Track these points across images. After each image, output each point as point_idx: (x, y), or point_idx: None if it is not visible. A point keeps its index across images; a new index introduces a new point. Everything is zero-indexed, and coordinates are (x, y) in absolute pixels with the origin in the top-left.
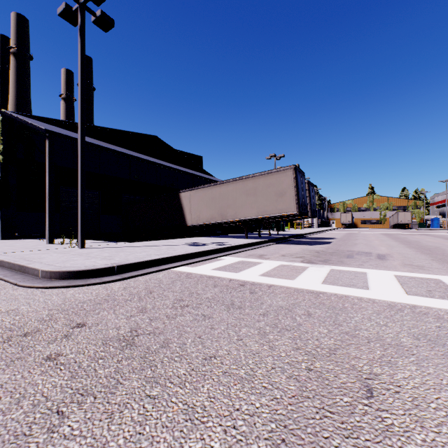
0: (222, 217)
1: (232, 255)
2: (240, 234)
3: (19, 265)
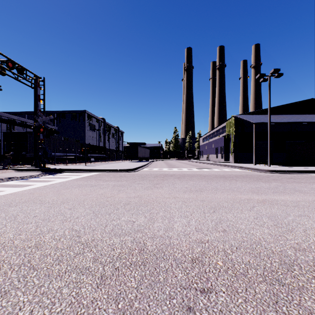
0: None
1: None
2: None
3: (256, 168)
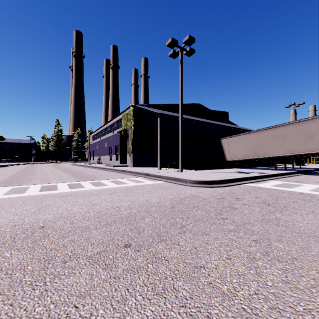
0: (254, 155)
1: (274, 180)
2: (265, 167)
3: (174, 178)
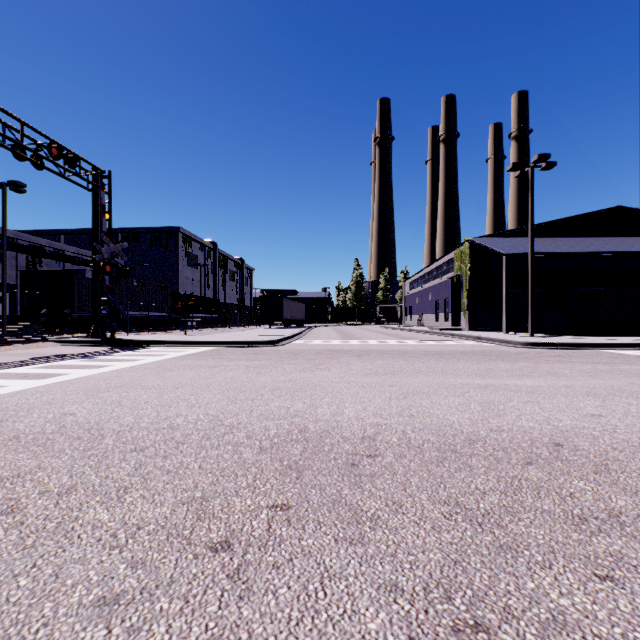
0: None
1: None
2: None
3: (504, 340)
